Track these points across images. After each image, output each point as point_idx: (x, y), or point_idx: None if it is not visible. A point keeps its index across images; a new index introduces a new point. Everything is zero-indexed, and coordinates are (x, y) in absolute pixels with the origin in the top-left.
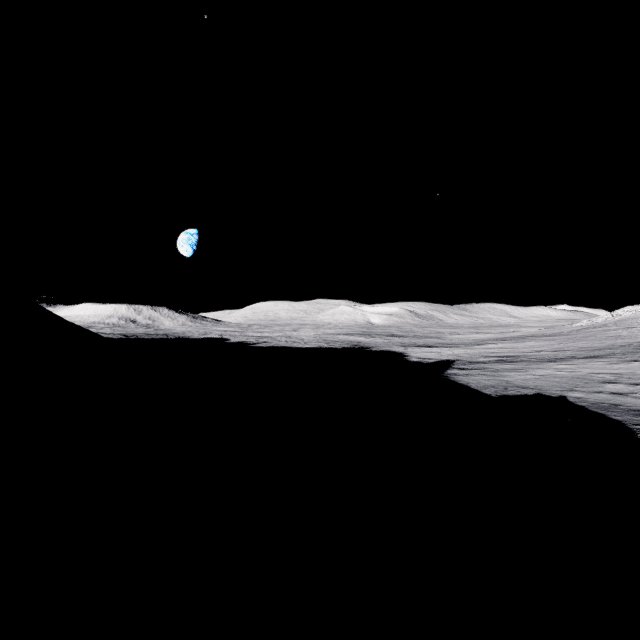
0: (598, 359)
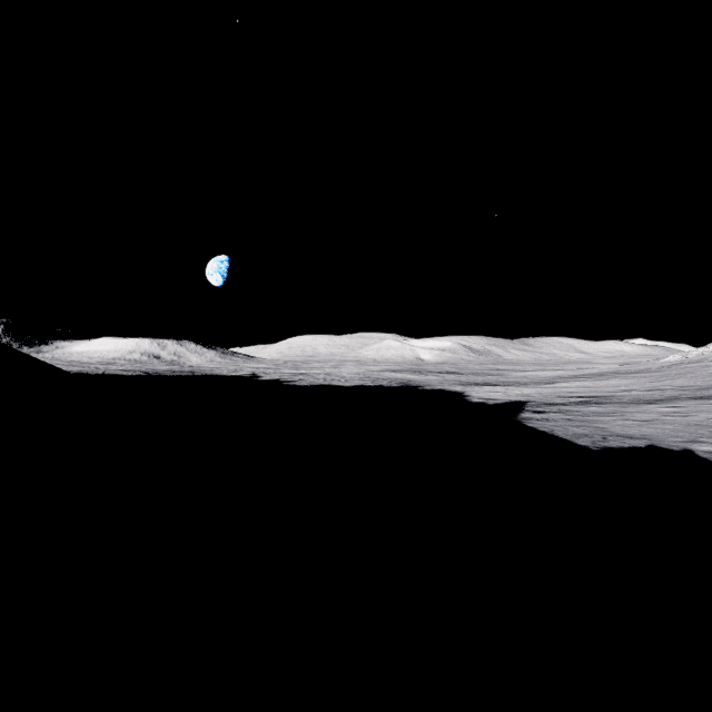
0: (711, 400)
